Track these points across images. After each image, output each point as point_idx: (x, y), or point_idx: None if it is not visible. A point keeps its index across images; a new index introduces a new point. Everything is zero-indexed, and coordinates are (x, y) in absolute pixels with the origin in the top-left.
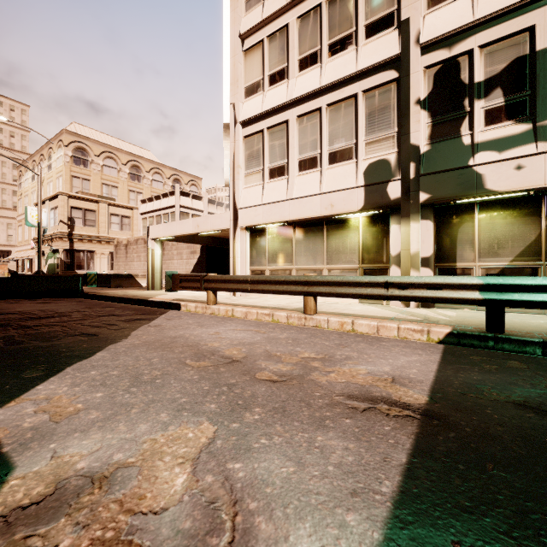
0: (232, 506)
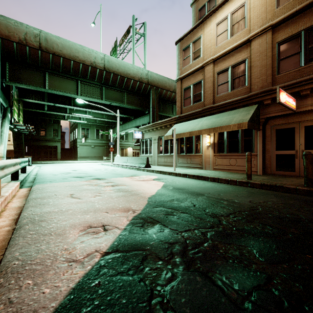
0: (132, 178)
